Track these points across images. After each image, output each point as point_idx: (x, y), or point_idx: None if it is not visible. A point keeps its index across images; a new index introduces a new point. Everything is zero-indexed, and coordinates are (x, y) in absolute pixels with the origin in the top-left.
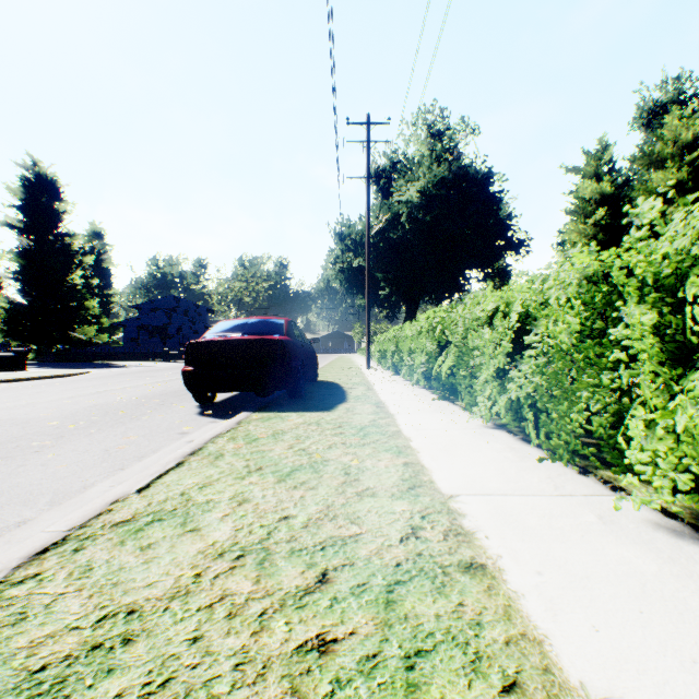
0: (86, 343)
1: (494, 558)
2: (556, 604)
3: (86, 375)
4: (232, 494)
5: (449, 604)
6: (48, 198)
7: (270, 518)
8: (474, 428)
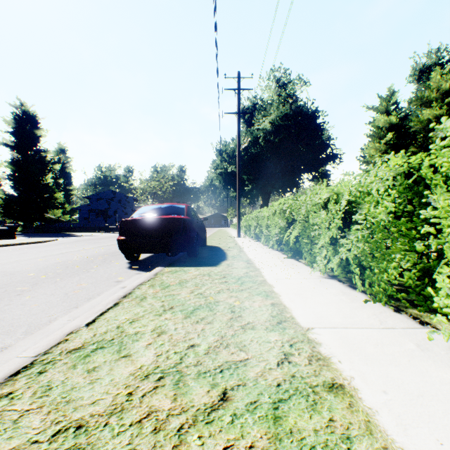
0: (55, 221)
1: (348, 379)
2: (404, 419)
3: (55, 241)
4: (153, 327)
5: (322, 420)
6: (30, 126)
7: (181, 346)
8: (315, 278)
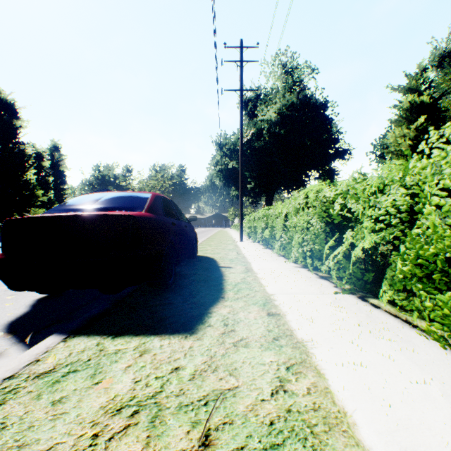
0: None
1: None
2: None
3: None
4: None
5: None
6: (8, 116)
7: None
8: None
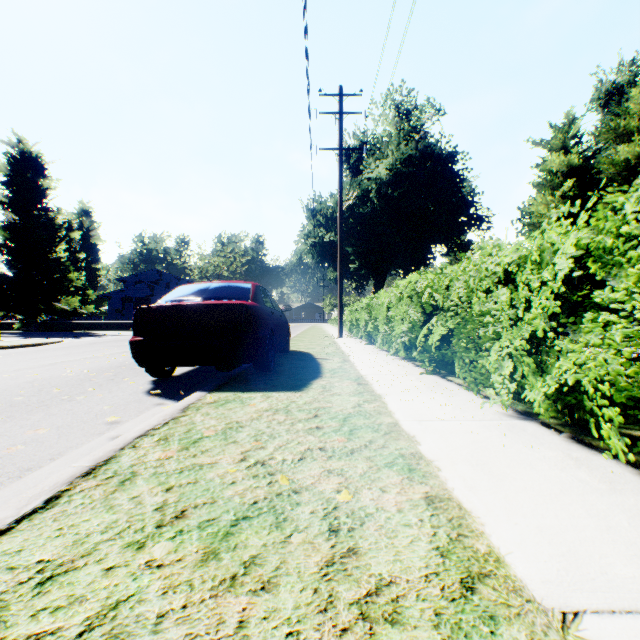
0: (73, 313)
1: None
2: None
3: (57, 344)
4: (92, 611)
5: None
6: (33, 174)
7: None
8: (494, 419)
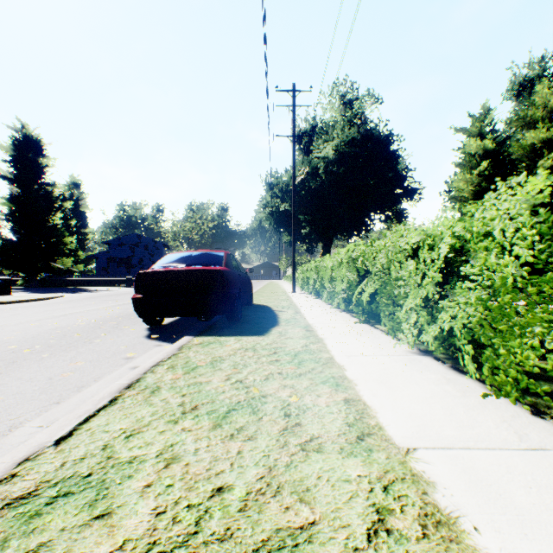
0: (66, 271)
1: None
2: None
3: (60, 298)
4: (160, 447)
5: None
6: (34, 154)
7: (200, 491)
8: (402, 354)
